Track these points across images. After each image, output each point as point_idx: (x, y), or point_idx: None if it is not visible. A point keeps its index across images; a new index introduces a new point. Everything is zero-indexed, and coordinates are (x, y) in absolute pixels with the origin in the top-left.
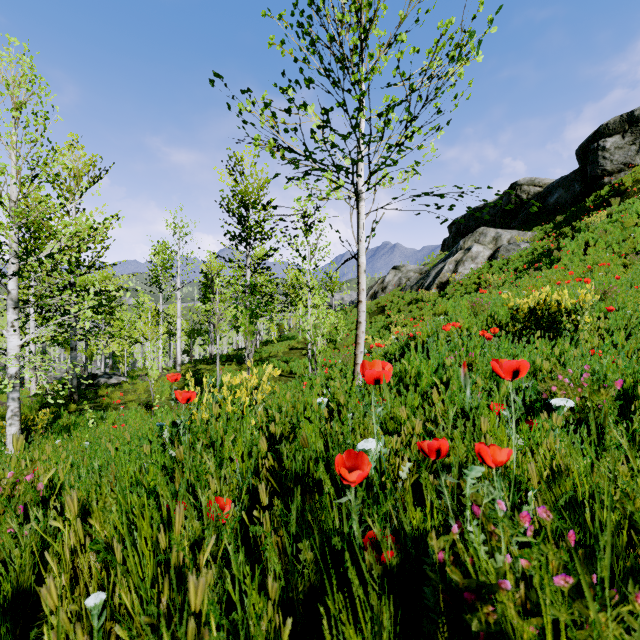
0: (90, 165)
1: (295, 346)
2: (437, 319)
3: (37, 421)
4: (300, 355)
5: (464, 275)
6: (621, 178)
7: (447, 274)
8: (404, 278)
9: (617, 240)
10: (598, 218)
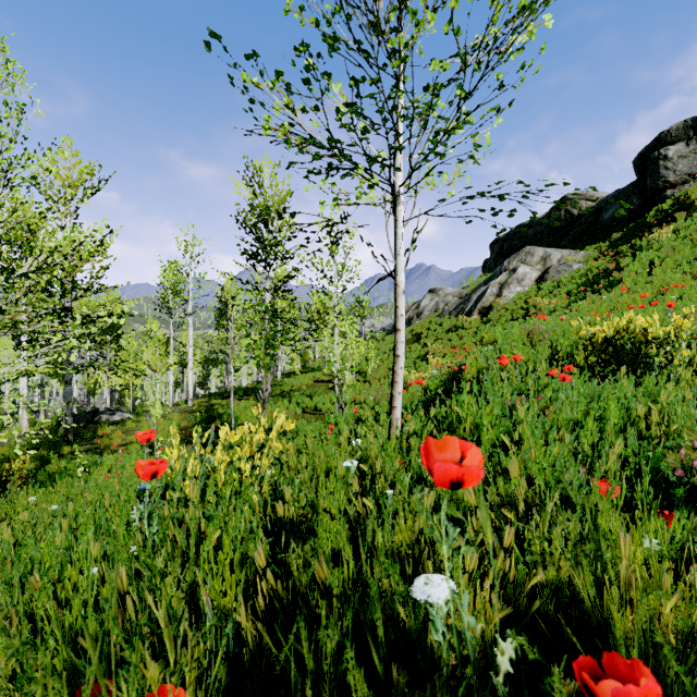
0: (87, 174)
1: (320, 378)
2: (485, 350)
3: (14, 470)
4: (326, 389)
5: (509, 299)
6: (686, 190)
7: (490, 298)
8: (442, 303)
9: (688, 259)
10: (663, 234)
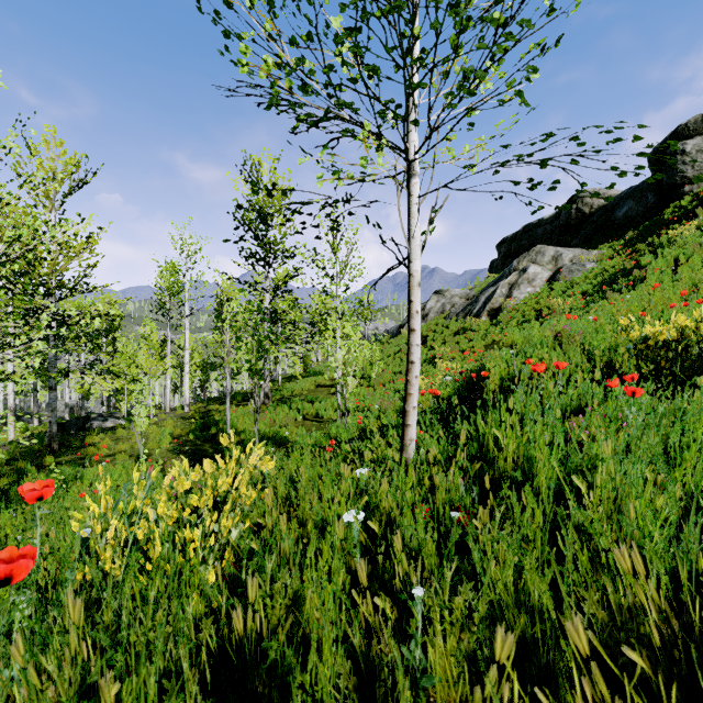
0: (72, 165)
1: (322, 383)
2: (504, 353)
3: None
4: (328, 394)
5: (520, 300)
6: None
7: (500, 299)
8: (448, 304)
9: None
10: (686, 231)
